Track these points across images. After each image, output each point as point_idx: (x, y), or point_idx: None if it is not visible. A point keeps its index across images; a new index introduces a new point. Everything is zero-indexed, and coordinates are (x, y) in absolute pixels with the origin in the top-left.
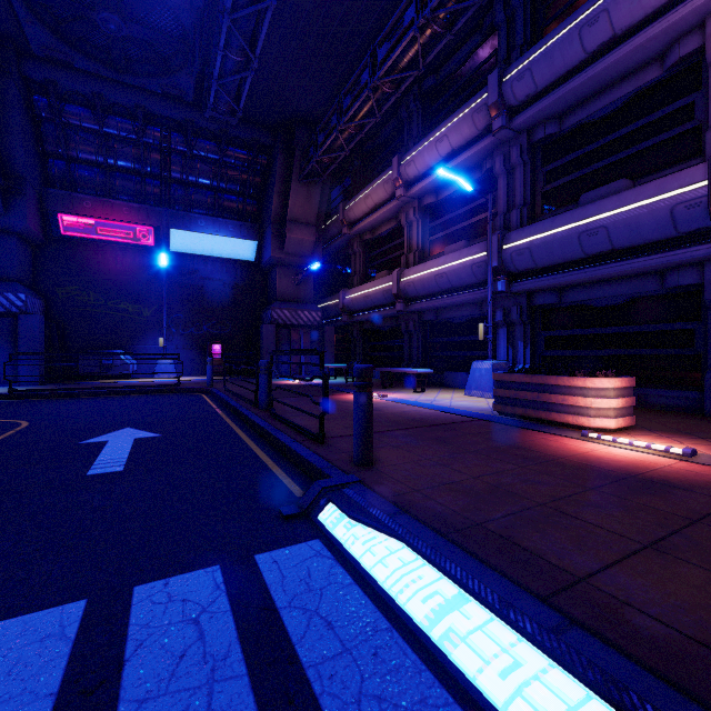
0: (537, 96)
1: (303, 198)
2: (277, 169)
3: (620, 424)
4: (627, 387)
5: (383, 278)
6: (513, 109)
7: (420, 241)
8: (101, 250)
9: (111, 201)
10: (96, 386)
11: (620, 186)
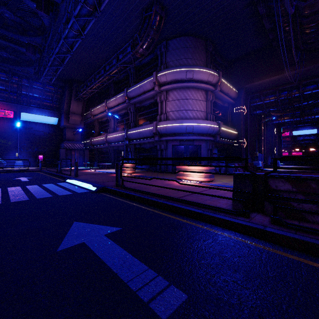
0: (134, 97)
1: (76, 105)
2: (66, 95)
3: (131, 172)
4: (133, 165)
5: (103, 135)
6: (130, 98)
7: (113, 125)
8: None
9: None
10: None
11: (148, 123)
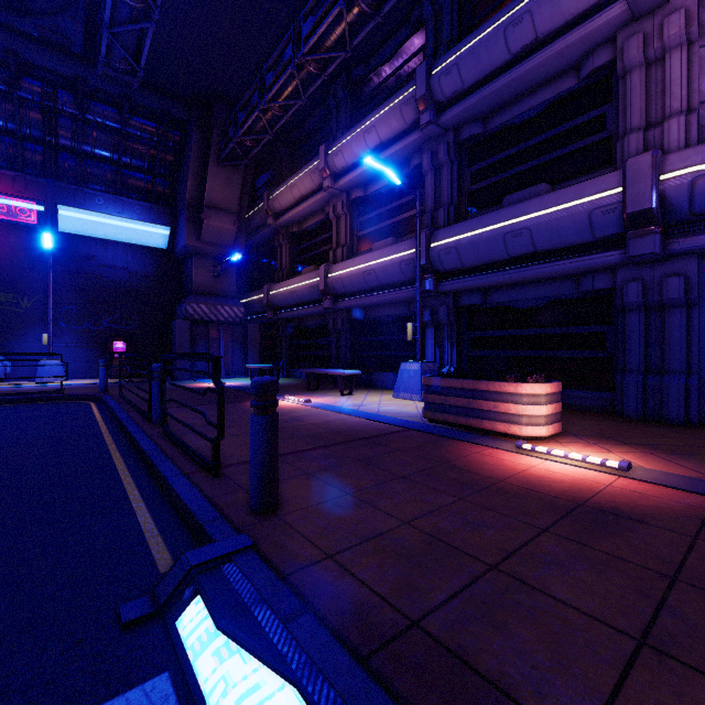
0: (463, 93)
1: (223, 182)
2: (192, 147)
3: (550, 432)
4: (556, 392)
5: (310, 273)
6: (441, 105)
7: (348, 236)
8: None
9: None
10: None
11: (540, 189)
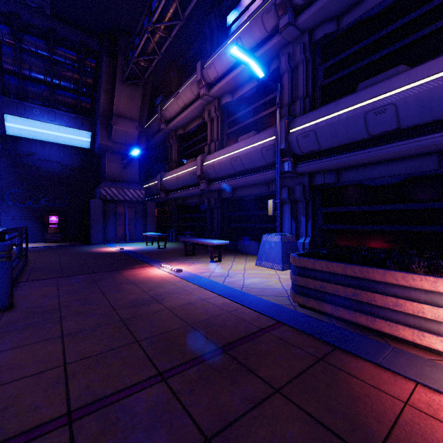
0: None
1: (127, 97)
2: (103, 70)
3: None
4: None
5: (190, 163)
6: (298, 8)
7: (219, 133)
8: None
9: None
10: None
11: (399, 71)
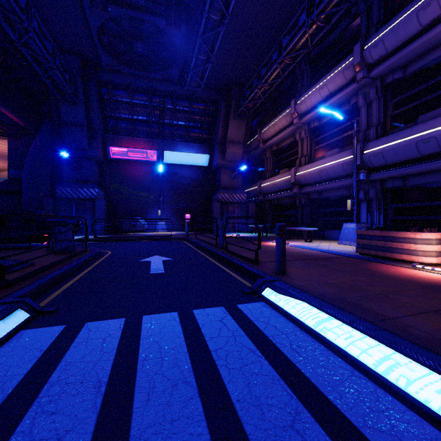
0: (387, 55)
1: (236, 128)
2: (221, 113)
3: (440, 261)
4: None
5: (285, 173)
6: (371, 65)
7: (308, 150)
8: (130, 164)
9: (135, 138)
10: (130, 235)
11: None
